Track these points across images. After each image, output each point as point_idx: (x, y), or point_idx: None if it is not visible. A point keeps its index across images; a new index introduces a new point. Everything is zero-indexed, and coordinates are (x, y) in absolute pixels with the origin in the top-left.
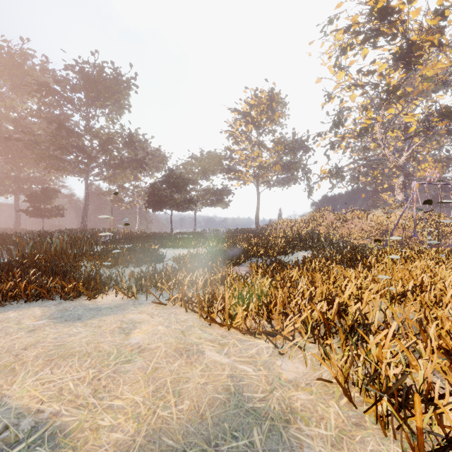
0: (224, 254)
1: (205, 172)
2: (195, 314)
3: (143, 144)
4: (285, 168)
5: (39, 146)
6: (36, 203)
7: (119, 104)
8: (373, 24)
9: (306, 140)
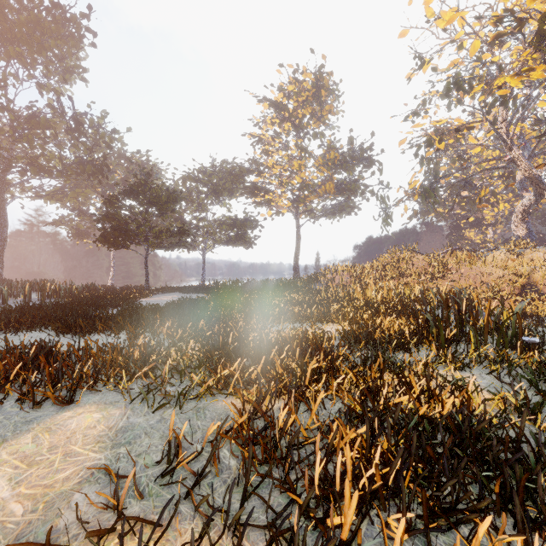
0: None
1: (219, 192)
2: None
3: (104, 133)
4: (338, 190)
5: None
6: None
7: (63, 63)
8: None
9: (369, 148)
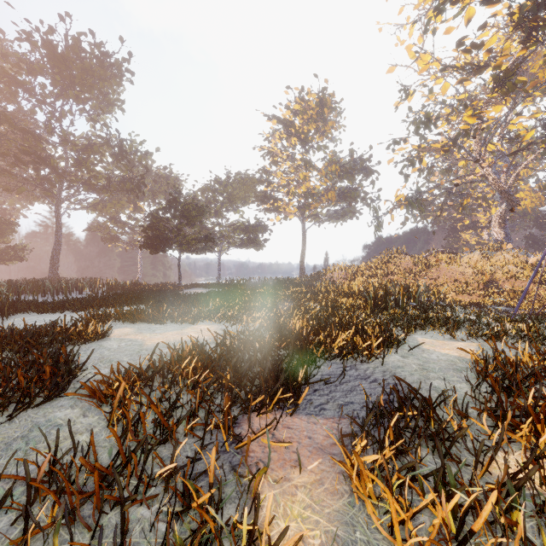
0: (251, 358)
1: (233, 201)
2: None
3: (141, 156)
4: (340, 197)
5: None
6: None
7: (107, 98)
8: None
9: (368, 160)
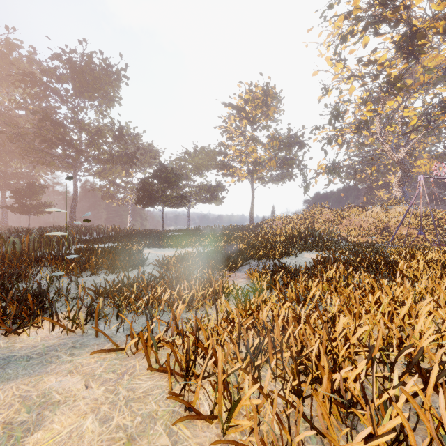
0: (218, 256)
1: (199, 168)
2: (166, 375)
3: (134, 138)
4: (280, 164)
5: (23, 139)
6: (21, 198)
7: (109, 96)
8: (375, 11)
9: (301, 136)
